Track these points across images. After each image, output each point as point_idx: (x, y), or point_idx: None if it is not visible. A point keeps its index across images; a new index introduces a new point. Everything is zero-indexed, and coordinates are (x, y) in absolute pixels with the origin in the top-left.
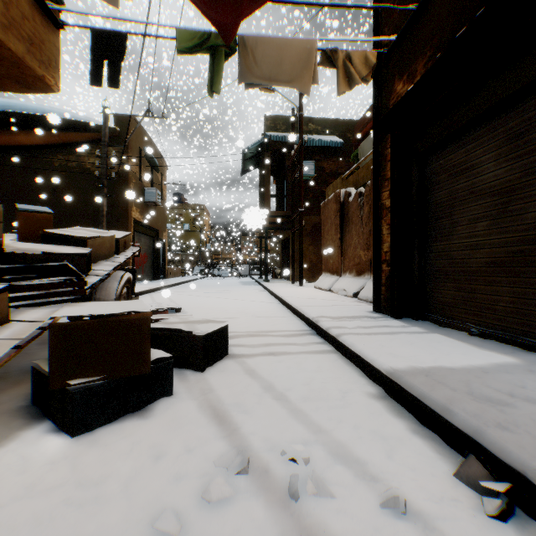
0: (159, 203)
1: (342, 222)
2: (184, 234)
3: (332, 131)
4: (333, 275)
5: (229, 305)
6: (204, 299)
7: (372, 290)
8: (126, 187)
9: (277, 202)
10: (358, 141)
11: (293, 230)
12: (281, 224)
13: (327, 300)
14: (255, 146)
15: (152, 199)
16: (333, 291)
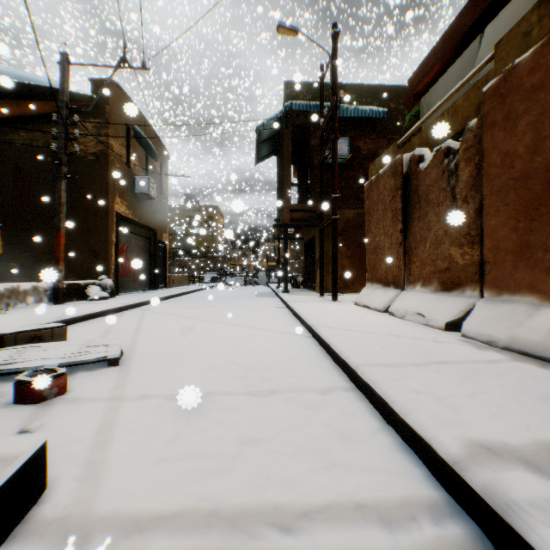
0: (153, 195)
1: (406, 205)
2: (196, 238)
3: (371, 101)
4: (388, 287)
5: (223, 341)
6: (191, 325)
7: (499, 322)
8: (106, 172)
9: (299, 196)
10: (413, 99)
11: (322, 226)
12: (304, 222)
13: (401, 338)
14: (271, 121)
15: (143, 190)
16: (394, 313)
